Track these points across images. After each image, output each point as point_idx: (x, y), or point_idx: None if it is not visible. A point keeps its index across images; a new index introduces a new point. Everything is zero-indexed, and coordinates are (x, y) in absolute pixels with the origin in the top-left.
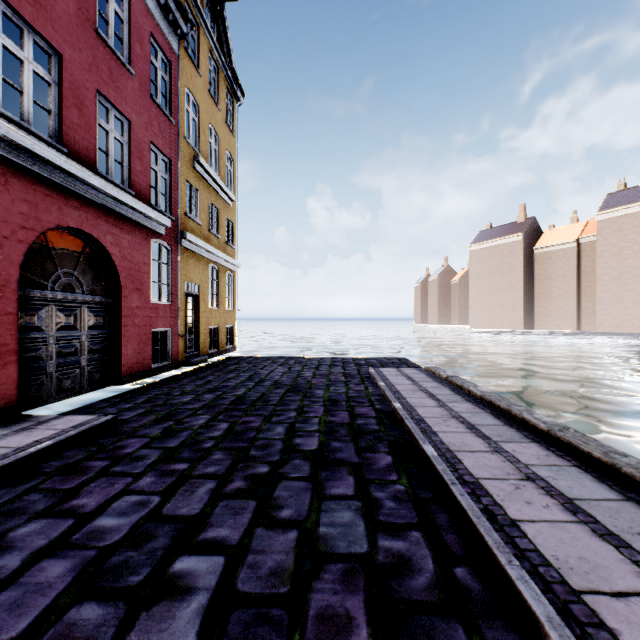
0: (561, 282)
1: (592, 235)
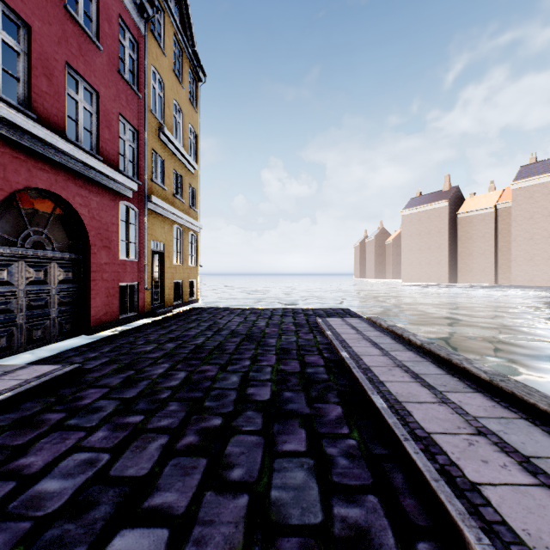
0: (481, 242)
1: (507, 202)
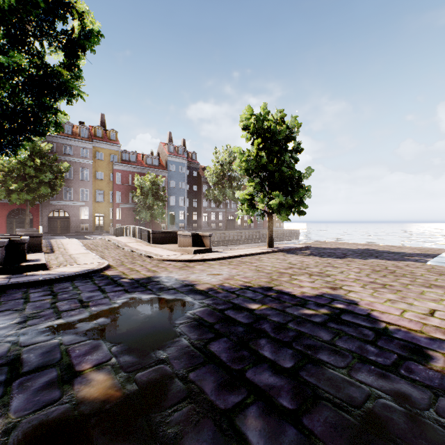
0: None
1: None
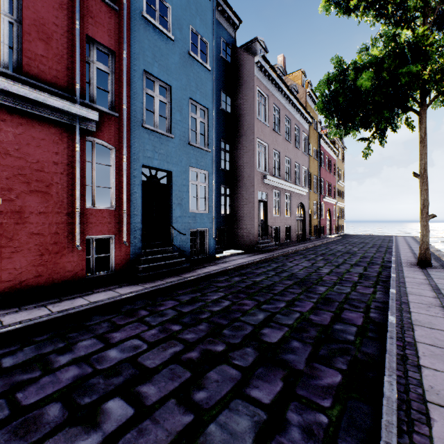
0: None
1: None
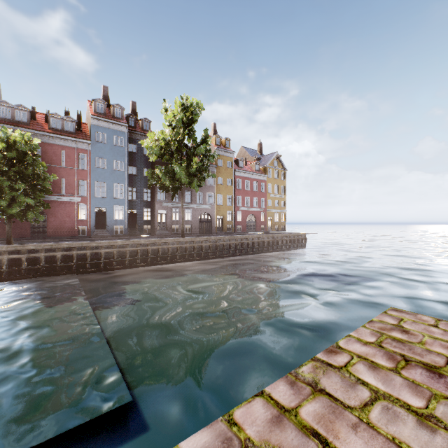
0: None
1: None
